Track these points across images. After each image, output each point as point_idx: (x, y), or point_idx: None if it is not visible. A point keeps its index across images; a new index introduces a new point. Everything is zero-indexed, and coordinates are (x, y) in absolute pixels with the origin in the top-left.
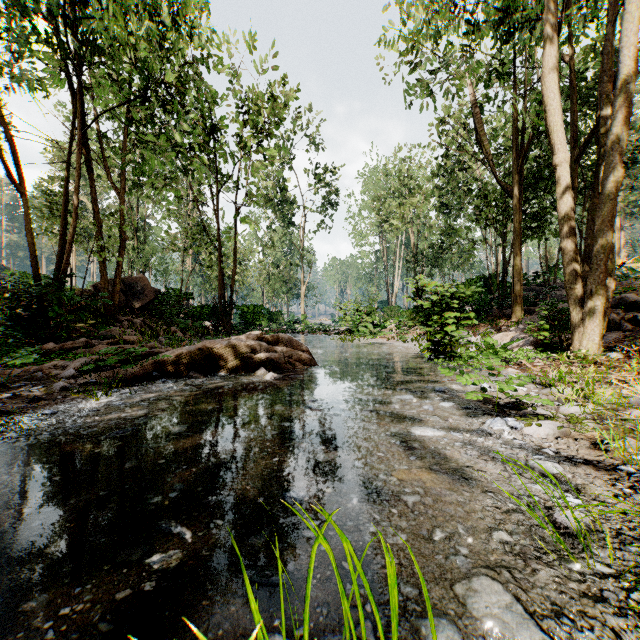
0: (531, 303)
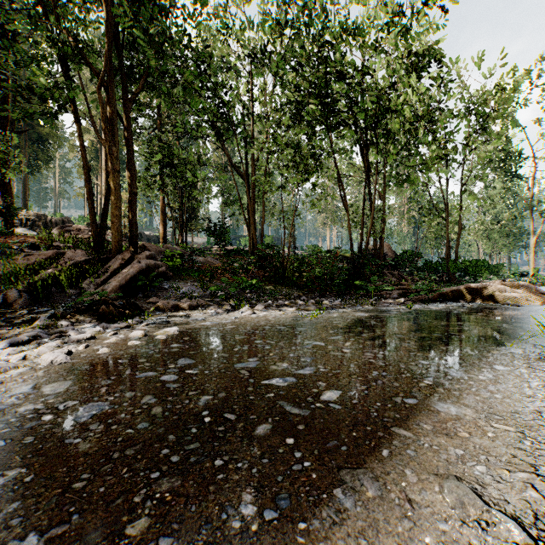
0: None
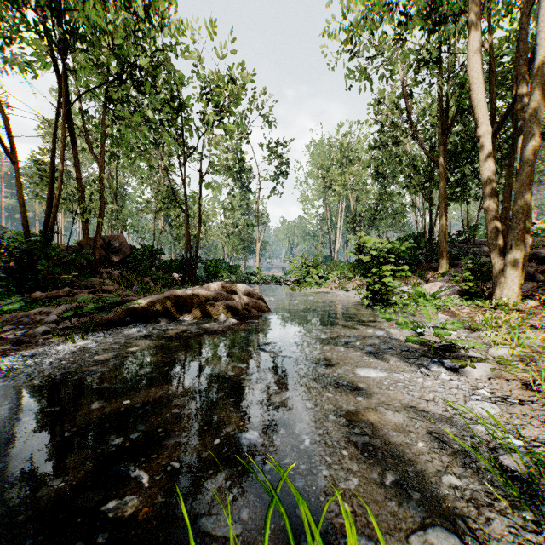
0: (454, 258)
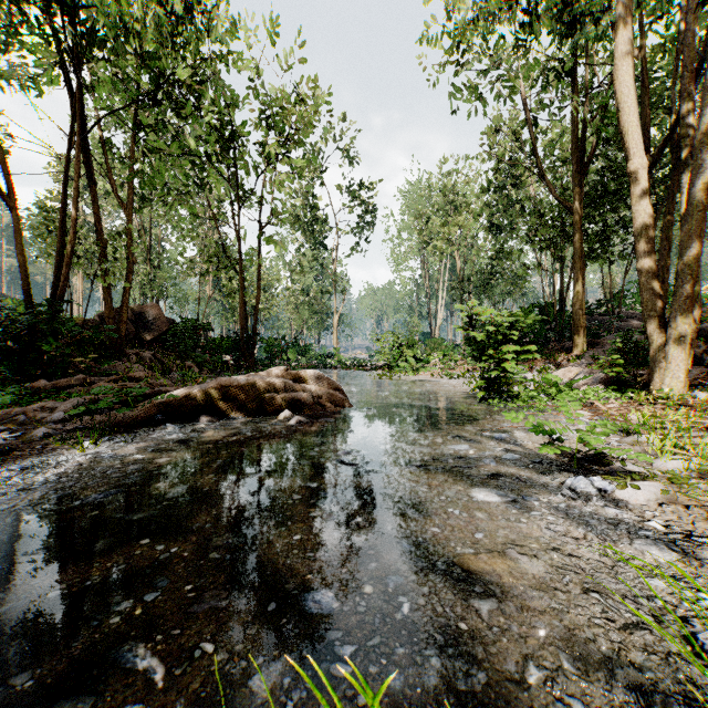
0: (594, 335)
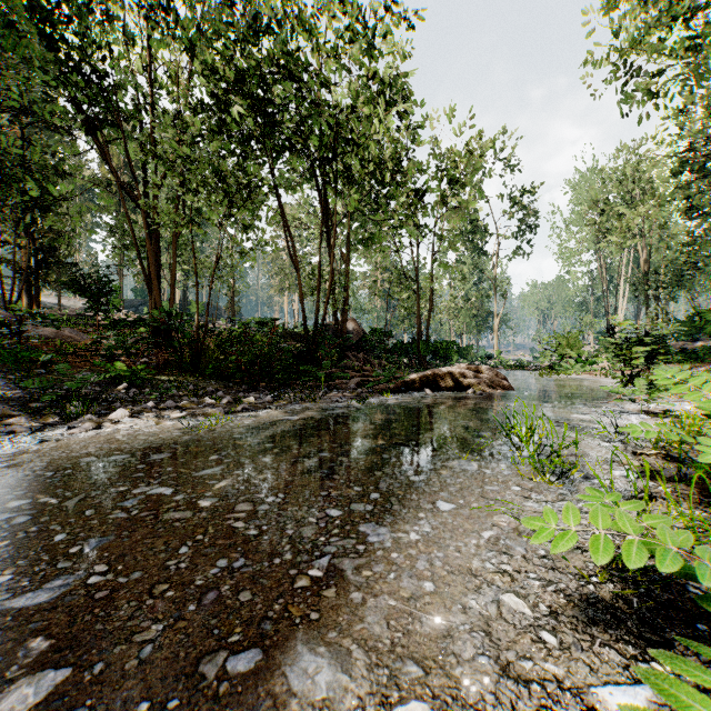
0: None
